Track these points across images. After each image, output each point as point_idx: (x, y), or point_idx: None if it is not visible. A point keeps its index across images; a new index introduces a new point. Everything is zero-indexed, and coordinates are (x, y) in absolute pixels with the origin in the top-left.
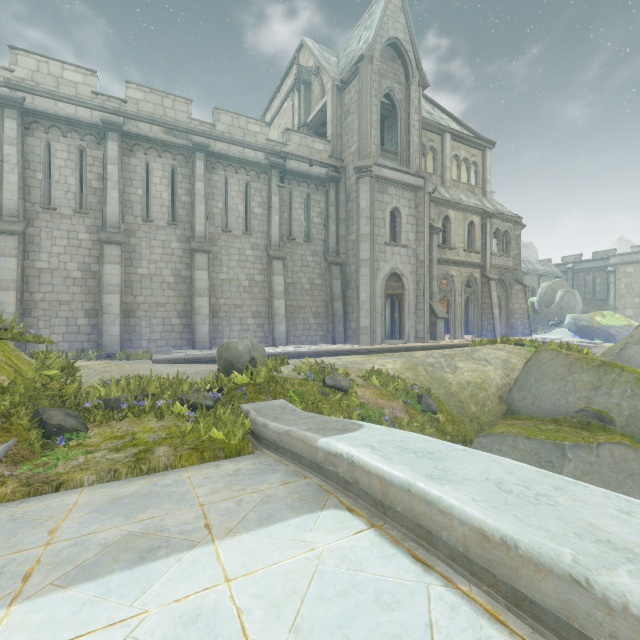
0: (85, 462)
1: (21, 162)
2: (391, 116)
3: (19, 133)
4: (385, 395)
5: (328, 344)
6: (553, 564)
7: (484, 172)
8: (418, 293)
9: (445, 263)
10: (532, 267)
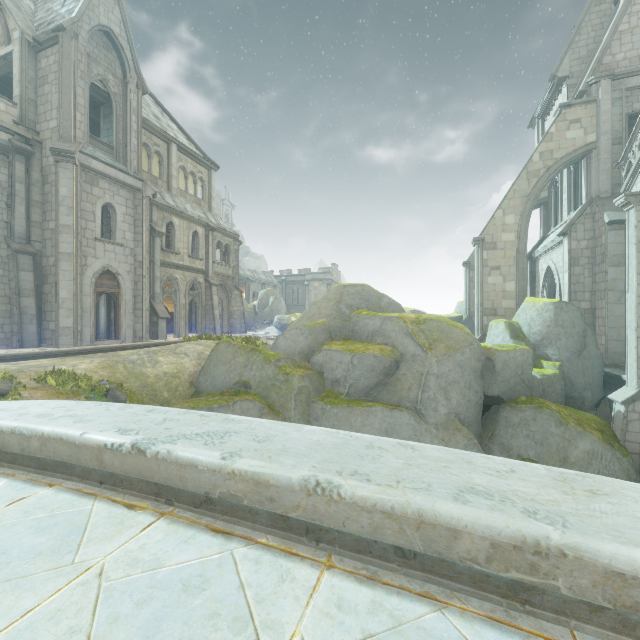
0: None
1: None
2: (108, 105)
3: None
4: (64, 394)
5: (12, 349)
6: None
7: (210, 189)
8: (137, 293)
9: (169, 266)
10: (258, 276)
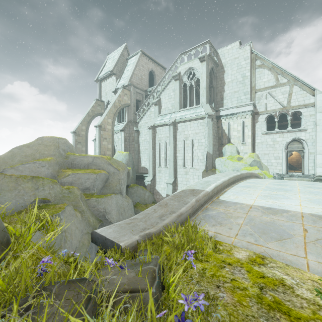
0: (320, 291)
1: None
2: None
3: None
4: None
5: None
6: (230, 178)
7: None
8: None
9: None
10: None
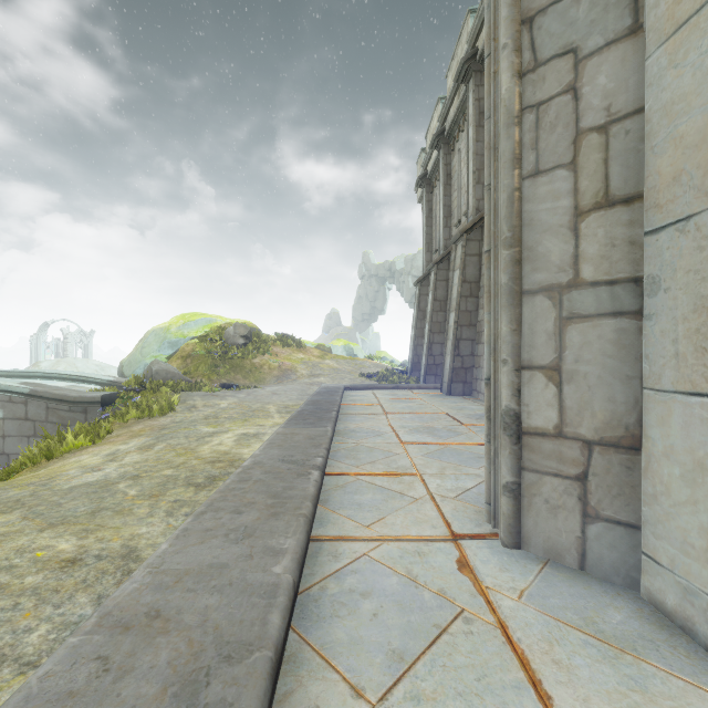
0: None
1: (426, 224)
2: None
3: (425, 202)
4: None
5: None
6: None
7: None
8: None
9: None
10: None
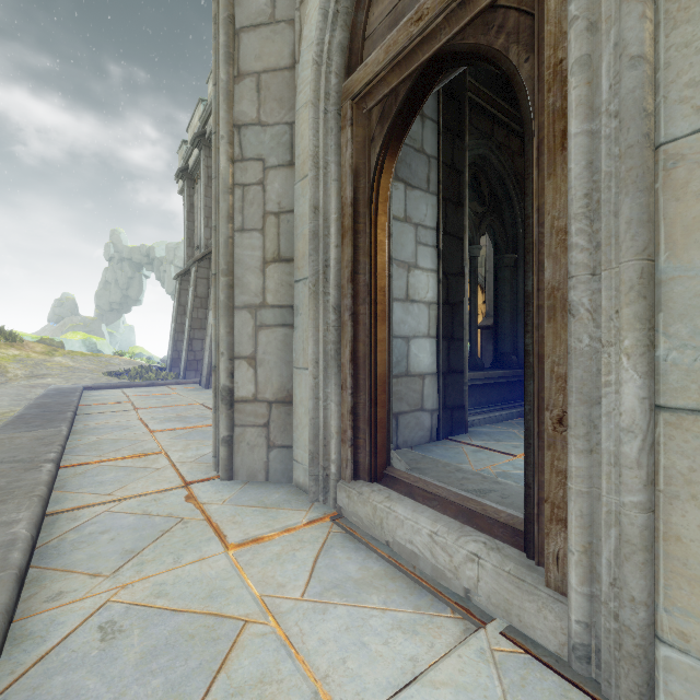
0: None
1: (188, 219)
2: None
3: (187, 196)
4: None
5: None
6: None
7: None
8: None
9: None
10: None
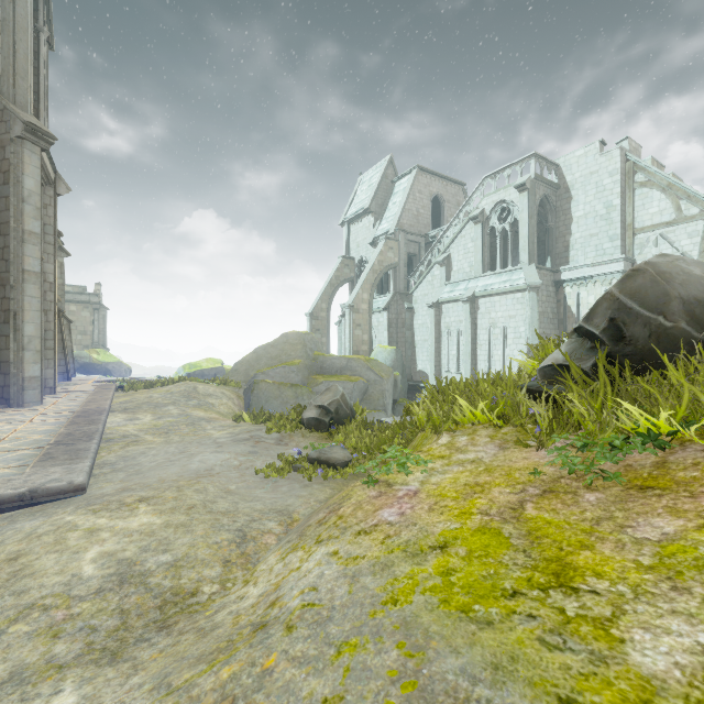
0: None
1: None
2: None
3: None
4: None
5: None
6: None
7: None
8: (48, 326)
9: None
10: None
